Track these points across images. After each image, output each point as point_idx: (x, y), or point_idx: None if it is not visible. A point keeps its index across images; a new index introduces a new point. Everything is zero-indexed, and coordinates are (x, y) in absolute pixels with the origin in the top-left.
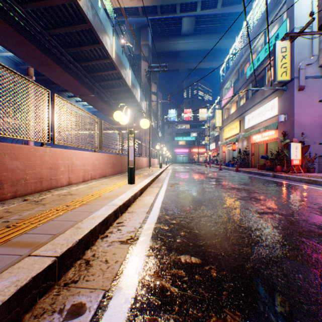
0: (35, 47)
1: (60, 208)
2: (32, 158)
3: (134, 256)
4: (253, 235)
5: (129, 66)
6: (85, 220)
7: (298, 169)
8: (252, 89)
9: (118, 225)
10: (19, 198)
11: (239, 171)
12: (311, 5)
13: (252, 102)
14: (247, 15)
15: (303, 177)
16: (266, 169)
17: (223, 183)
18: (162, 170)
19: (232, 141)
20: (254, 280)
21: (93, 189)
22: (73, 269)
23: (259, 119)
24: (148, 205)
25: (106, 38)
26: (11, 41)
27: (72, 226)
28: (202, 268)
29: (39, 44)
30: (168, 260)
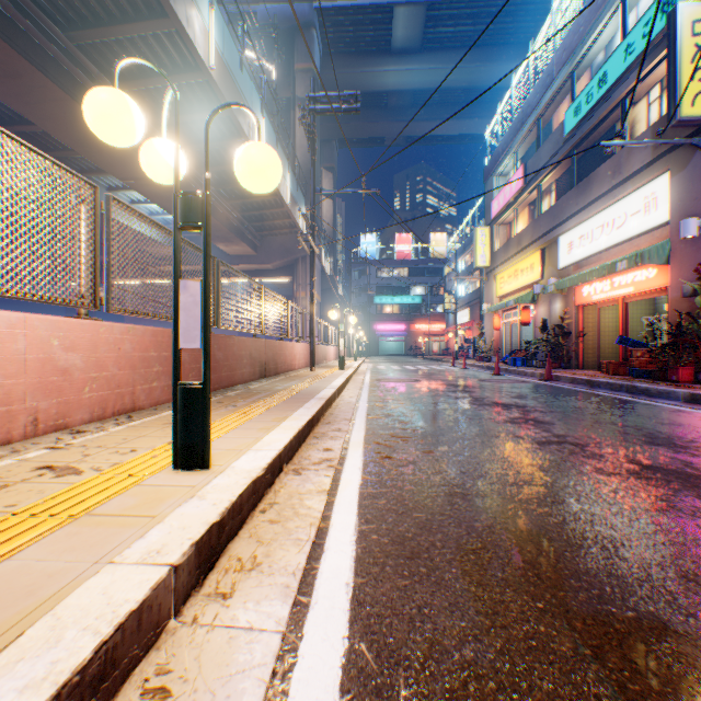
0: None
1: None
2: None
3: None
4: None
5: (260, 108)
6: None
7: None
8: (607, 143)
9: None
10: None
11: (555, 378)
12: None
13: (582, 198)
14: (549, 4)
15: None
16: (637, 375)
17: (569, 433)
18: (346, 377)
19: (521, 302)
20: None
21: None
22: None
23: (604, 240)
24: None
25: (187, 6)
26: None
27: None
28: None
29: None
30: None
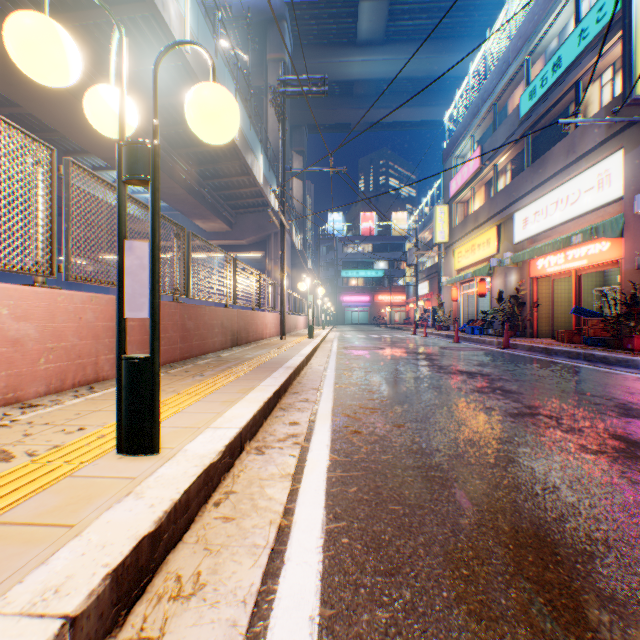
0: None
1: None
2: None
3: None
4: None
5: (234, 92)
6: None
7: None
8: (565, 121)
9: None
10: None
11: (513, 346)
12: None
13: (536, 176)
14: None
15: None
16: (592, 343)
17: (540, 404)
18: (315, 345)
19: (479, 274)
20: None
21: None
22: None
23: (558, 215)
24: None
25: None
26: None
27: None
28: None
29: None
30: None
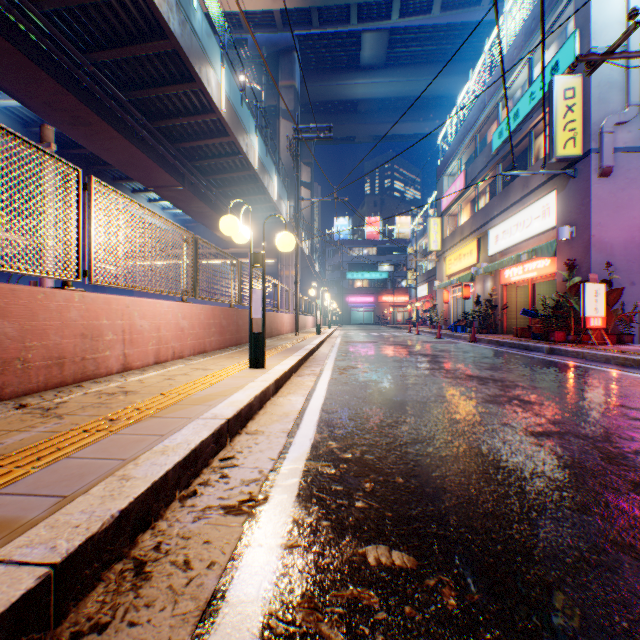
0: (63, 88)
1: (94, 426)
2: (41, 315)
3: (255, 549)
4: (530, 491)
5: (254, 129)
6: (144, 456)
7: (600, 336)
8: (506, 174)
9: (224, 464)
10: (9, 403)
11: (478, 340)
12: (625, 2)
13: (503, 202)
14: (493, 29)
15: (612, 354)
16: (534, 337)
17: (448, 366)
18: (322, 338)
19: (462, 281)
20: (555, 622)
21: (175, 381)
22: (100, 590)
23: (518, 236)
24: (292, 415)
25: (208, 72)
26: (12, 75)
27: (111, 474)
28: (420, 585)
29: (72, 82)
30: (337, 561)
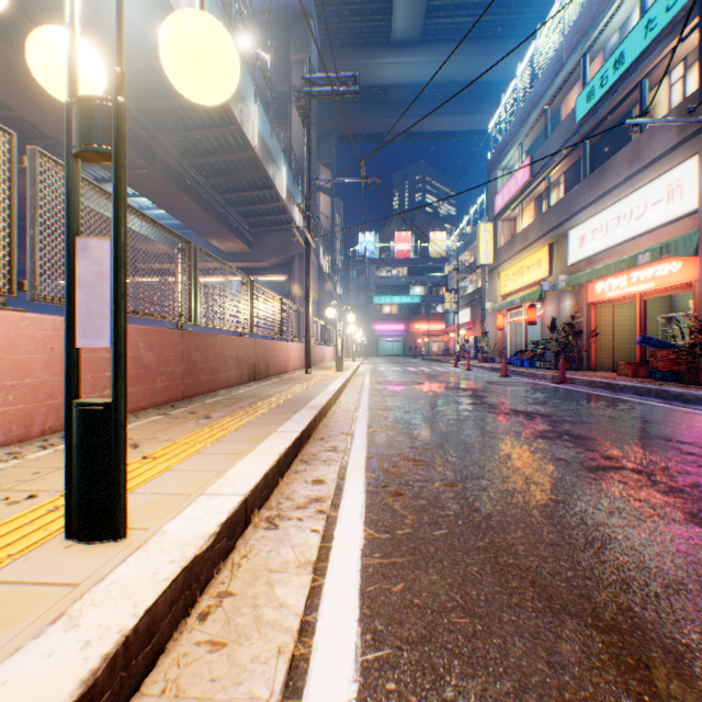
0: None
1: None
2: None
3: None
4: None
5: (253, 95)
6: None
7: None
8: (632, 122)
9: None
10: None
11: (570, 381)
12: None
13: (595, 188)
14: None
15: None
16: (661, 378)
17: (621, 454)
18: (344, 379)
19: (528, 300)
20: None
21: None
22: None
23: (620, 232)
24: None
25: None
26: None
27: None
28: None
29: None
30: None
